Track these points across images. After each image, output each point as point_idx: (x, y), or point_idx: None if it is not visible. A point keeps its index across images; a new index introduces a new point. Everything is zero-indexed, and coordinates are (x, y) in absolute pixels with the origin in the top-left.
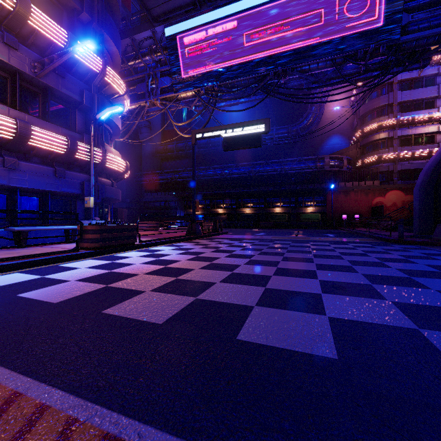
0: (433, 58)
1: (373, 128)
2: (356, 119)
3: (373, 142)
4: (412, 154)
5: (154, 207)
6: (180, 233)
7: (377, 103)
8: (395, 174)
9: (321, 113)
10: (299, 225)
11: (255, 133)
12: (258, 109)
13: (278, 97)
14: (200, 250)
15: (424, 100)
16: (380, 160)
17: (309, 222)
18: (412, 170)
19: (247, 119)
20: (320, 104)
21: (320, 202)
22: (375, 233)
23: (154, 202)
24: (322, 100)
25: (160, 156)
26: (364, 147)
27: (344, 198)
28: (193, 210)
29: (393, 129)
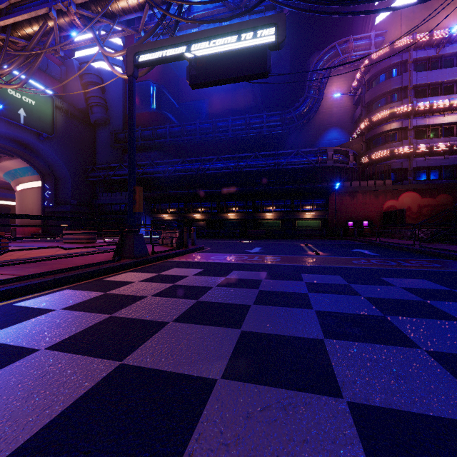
0: (454, 33)
1: (384, 116)
2: (361, 107)
3: (383, 134)
4: (430, 148)
5: (111, 211)
6: (109, 253)
7: (388, 85)
8: (409, 172)
9: (321, 97)
10: (295, 234)
11: (255, 46)
12: (244, 93)
13: (291, 5)
14: (0, 397)
15: (442, 84)
16: (391, 156)
17: (308, 230)
18: (429, 168)
19: (230, 107)
20: (320, 87)
21: (321, 205)
22: (441, 250)
23: (112, 205)
24: (322, 82)
25: (120, 146)
26: (371, 140)
27: (350, 201)
28: (129, 208)
29: (407, 118)
